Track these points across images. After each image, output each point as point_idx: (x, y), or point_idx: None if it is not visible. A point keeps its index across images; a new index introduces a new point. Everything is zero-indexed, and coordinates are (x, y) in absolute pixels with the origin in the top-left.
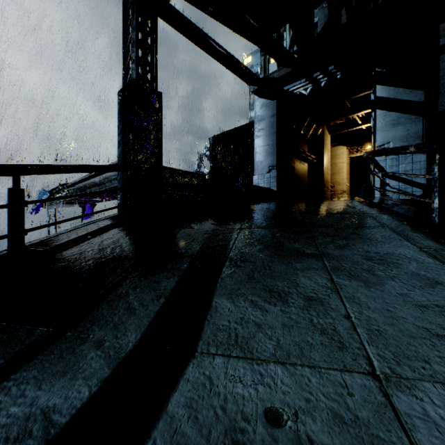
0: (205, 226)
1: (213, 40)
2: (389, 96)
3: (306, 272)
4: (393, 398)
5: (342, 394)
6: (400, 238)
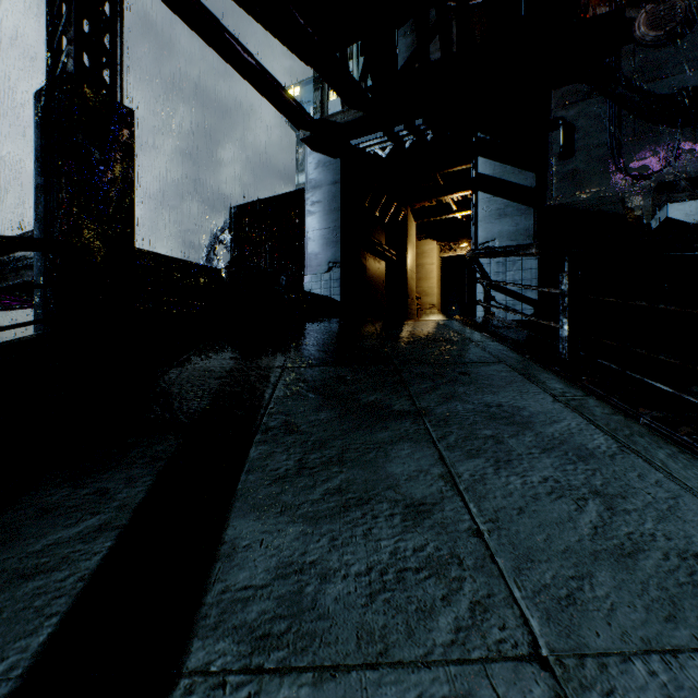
0: (218, 362)
1: (235, 39)
2: (495, 175)
3: (400, 448)
4: None
5: None
6: (525, 381)
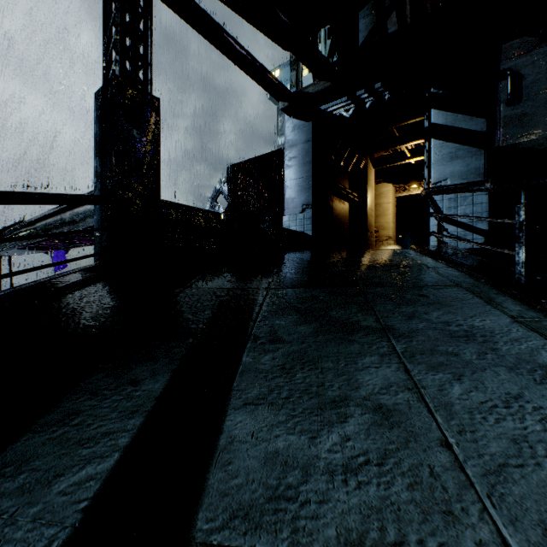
0: (218, 284)
1: (231, 37)
2: (446, 124)
3: (368, 360)
4: None
5: None
6: (482, 303)
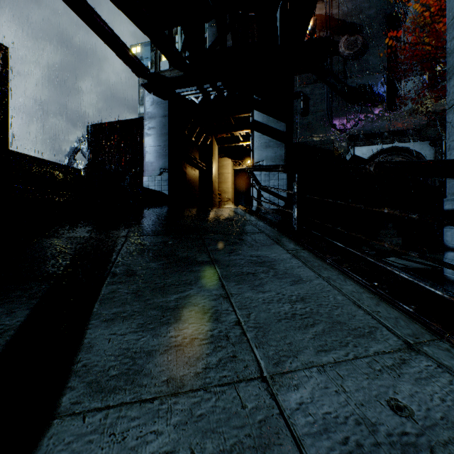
0: (78, 233)
1: (91, 8)
2: (263, 122)
3: (199, 282)
4: (278, 396)
5: (237, 410)
6: (273, 243)
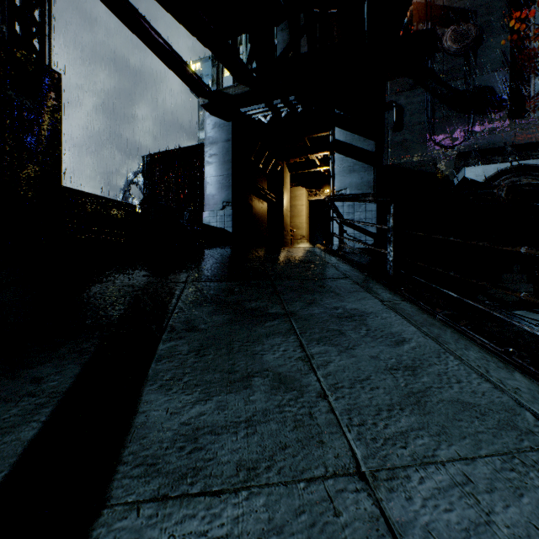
0: (133, 279)
1: (147, 22)
2: (346, 141)
3: (272, 340)
4: (383, 502)
5: (328, 517)
6: (363, 291)
